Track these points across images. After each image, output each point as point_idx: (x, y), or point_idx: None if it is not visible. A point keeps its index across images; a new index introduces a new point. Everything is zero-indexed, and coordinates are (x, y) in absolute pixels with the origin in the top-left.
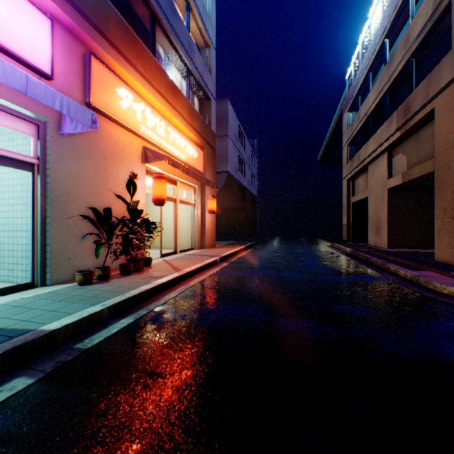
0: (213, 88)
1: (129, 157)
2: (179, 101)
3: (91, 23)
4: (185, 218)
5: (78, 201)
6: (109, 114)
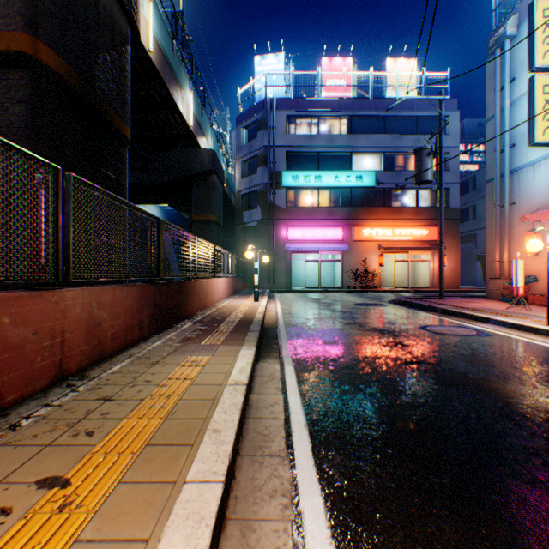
0: (453, 177)
1: (370, 250)
2: (403, 213)
3: (352, 219)
4: (427, 269)
5: (350, 267)
6: (359, 240)
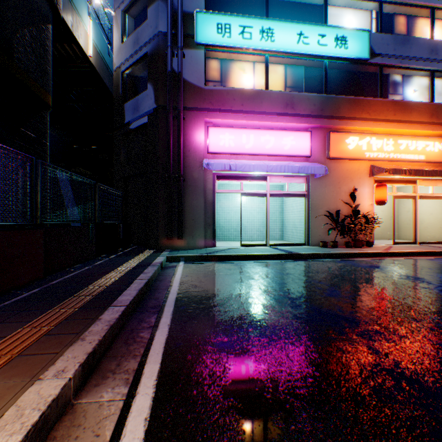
0: None
1: (356, 176)
2: (412, 112)
3: (328, 118)
4: (437, 212)
5: (323, 207)
6: (340, 158)
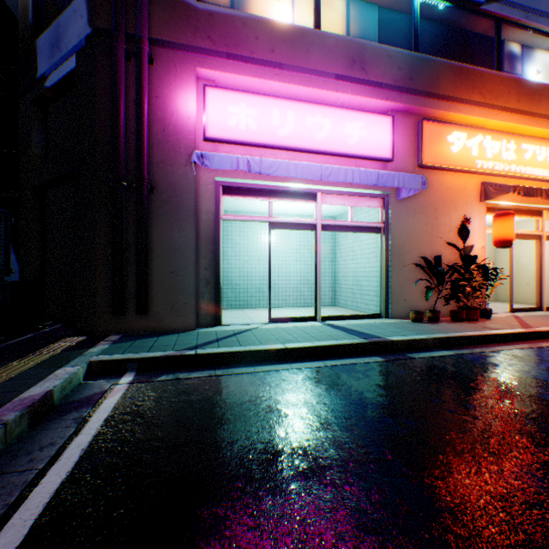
0: None
1: (461, 199)
2: (542, 100)
3: (420, 94)
4: None
5: (410, 251)
6: (438, 166)
